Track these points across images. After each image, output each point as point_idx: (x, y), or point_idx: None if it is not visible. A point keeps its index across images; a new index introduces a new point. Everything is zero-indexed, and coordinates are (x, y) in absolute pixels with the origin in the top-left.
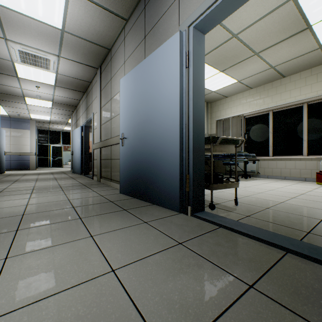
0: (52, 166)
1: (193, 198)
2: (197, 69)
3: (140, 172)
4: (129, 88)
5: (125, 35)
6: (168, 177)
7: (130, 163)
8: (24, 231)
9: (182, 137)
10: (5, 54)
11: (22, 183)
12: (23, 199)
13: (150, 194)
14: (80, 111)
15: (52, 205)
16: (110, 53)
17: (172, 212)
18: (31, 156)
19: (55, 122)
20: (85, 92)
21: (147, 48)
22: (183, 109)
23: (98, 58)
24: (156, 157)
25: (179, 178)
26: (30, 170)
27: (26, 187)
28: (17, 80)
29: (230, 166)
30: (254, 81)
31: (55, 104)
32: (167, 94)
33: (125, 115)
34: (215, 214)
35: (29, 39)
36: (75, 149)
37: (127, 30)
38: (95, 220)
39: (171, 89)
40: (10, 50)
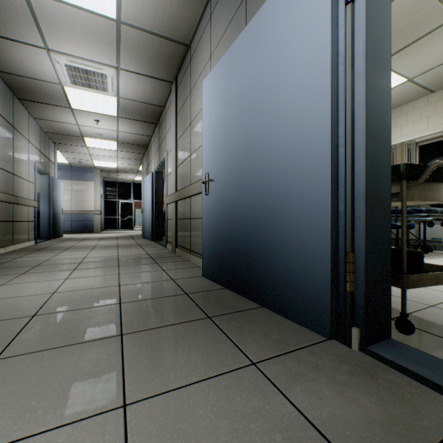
0: (121, 228)
1: (366, 309)
2: (375, 3)
3: (237, 243)
4: (218, 91)
5: (211, 12)
6: (299, 255)
7: (219, 225)
8: (4, 364)
9: (335, 165)
10: (51, 74)
11: (73, 252)
12: (56, 281)
13: (258, 286)
14: (151, 152)
15: (89, 295)
16: (190, 51)
17: (309, 333)
18: (95, 215)
19: (123, 170)
20: (158, 123)
21: (251, 11)
22: (339, 103)
23: (172, 63)
24: (270, 213)
25: (330, 260)
26: (93, 234)
27: (74, 259)
28: (72, 113)
29: (397, 230)
30: (441, 76)
31: (121, 144)
32: (298, 76)
33: (210, 141)
34: (427, 355)
35: (76, 45)
36: (145, 204)
37: (215, 0)
38: (147, 343)
39: (307, 63)
40: (56, 67)
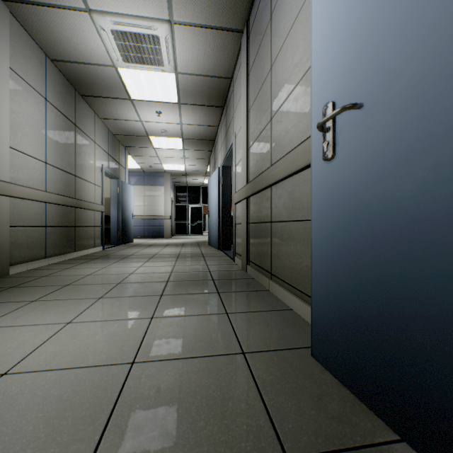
0: (190, 234)
1: None
2: None
3: None
4: None
5: None
6: None
7: (388, 237)
8: None
9: None
10: (102, 53)
11: (125, 263)
12: (50, 327)
13: None
14: (218, 145)
15: (47, 403)
16: None
17: None
18: (165, 220)
19: (191, 172)
20: (224, 106)
21: None
22: None
23: None
24: None
25: None
26: (163, 239)
27: (117, 275)
28: (132, 106)
29: None
30: None
31: (186, 141)
32: None
33: (341, 12)
34: None
35: None
36: (211, 207)
37: None
38: None
39: None
40: (103, 38)
